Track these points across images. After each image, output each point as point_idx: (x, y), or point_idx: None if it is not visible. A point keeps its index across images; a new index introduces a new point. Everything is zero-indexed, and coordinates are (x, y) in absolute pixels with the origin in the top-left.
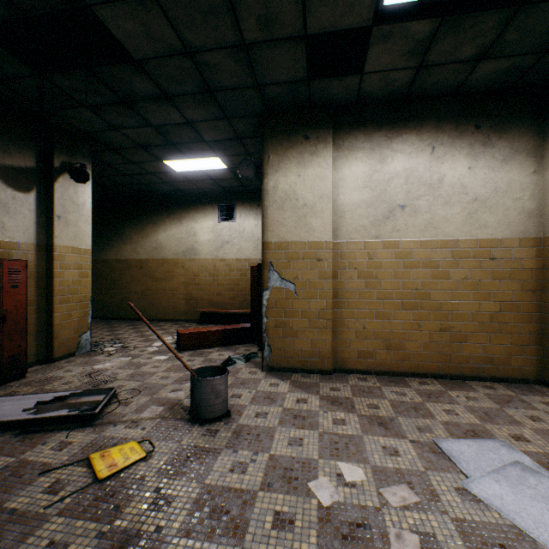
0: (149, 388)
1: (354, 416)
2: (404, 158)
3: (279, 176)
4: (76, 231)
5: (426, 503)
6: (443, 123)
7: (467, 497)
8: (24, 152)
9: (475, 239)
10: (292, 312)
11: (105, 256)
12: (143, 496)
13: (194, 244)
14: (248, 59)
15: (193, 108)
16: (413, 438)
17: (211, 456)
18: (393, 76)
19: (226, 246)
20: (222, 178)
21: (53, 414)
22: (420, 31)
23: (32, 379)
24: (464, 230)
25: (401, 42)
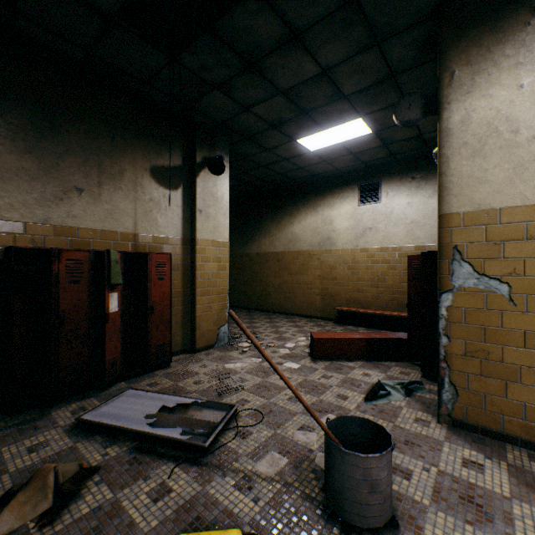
0: (273, 413)
1: None
2: None
3: (472, 99)
4: (215, 224)
5: None
6: None
7: None
8: (172, 152)
9: None
10: (503, 334)
11: (248, 250)
12: None
13: (330, 233)
14: None
15: (329, 43)
16: None
17: None
18: None
19: (368, 233)
20: (364, 150)
21: (166, 433)
22: None
23: (173, 370)
24: None
25: None
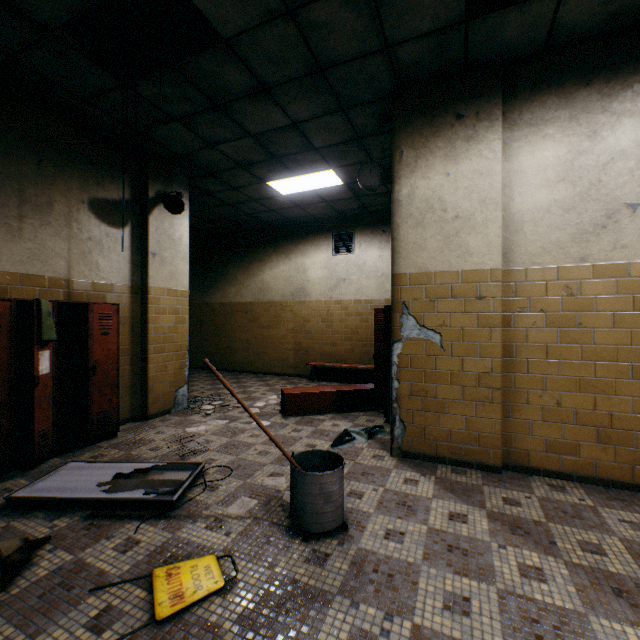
0: (243, 466)
1: (559, 564)
2: (636, 124)
3: (416, 178)
4: (172, 270)
5: None
6: None
7: None
8: (118, 183)
9: None
10: (437, 375)
11: (210, 300)
12: None
13: (304, 283)
14: (372, 3)
15: (298, 101)
16: None
17: (316, 607)
18: None
19: (342, 285)
20: (337, 199)
21: (126, 495)
22: None
23: (122, 440)
24: None
25: None
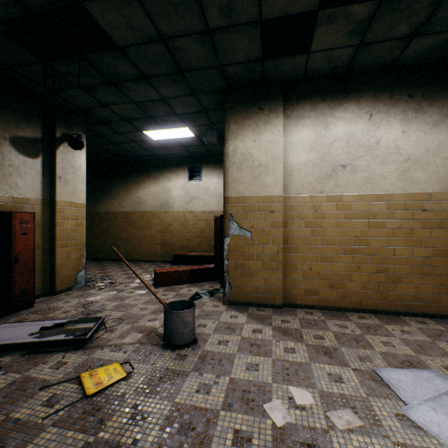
0: (131, 317)
1: (302, 345)
2: (345, 124)
3: (237, 141)
4: (74, 189)
5: (369, 427)
6: (380, 94)
7: (406, 423)
8: (32, 125)
9: (408, 193)
10: (249, 256)
11: (98, 209)
12: (123, 411)
13: (168, 199)
14: (212, 43)
15: (166, 86)
16: (355, 367)
17: (180, 378)
18: (336, 54)
19: (194, 201)
20: (191, 145)
21: (53, 338)
22: (361, 12)
23: (38, 308)
24: (398, 185)
25: (344, 23)
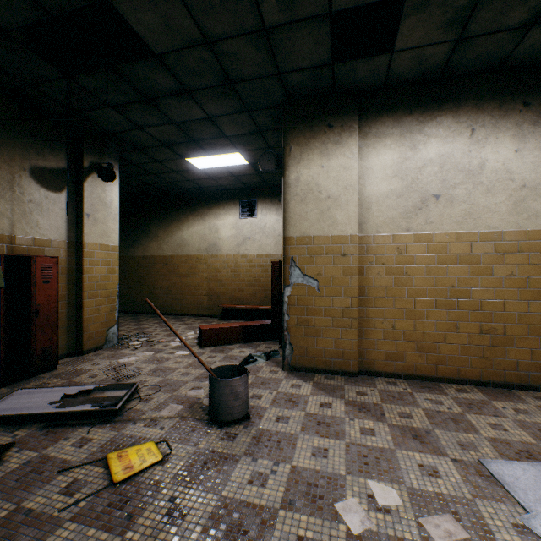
0: (170, 384)
1: (384, 426)
2: (438, 143)
3: (301, 168)
4: (104, 228)
5: (478, 540)
6: (485, 103)
7: (529, 538)
8: (56, 153)
9: (523, 231)
10: (315, 310)
11: (133, 253)
12: (157, 505)
13: (216, 240)
14: (268, 45)
15: (213, 102)
16: (455, 457)
17: (229, 464)
18: (427, 53)
19: (248, 242)
20: (243, 174)
21: (76, 409)
22: None
23: (62, 371)
24: (510, 220)
25: (438, 11)
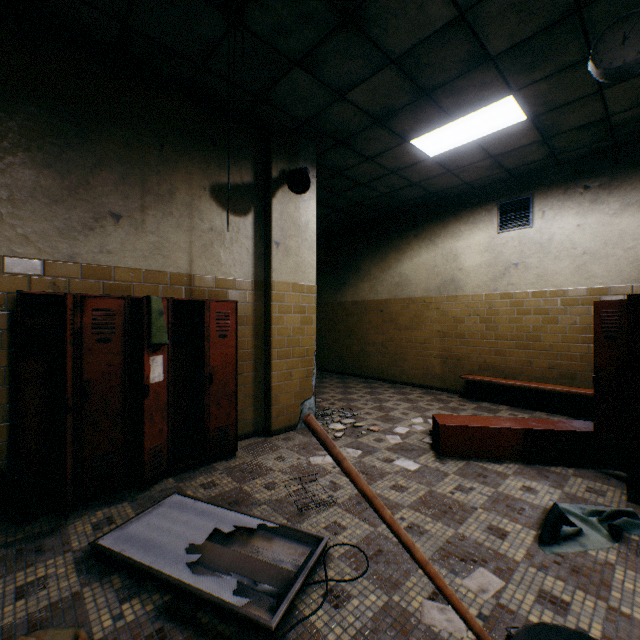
0: (384, 555)
1: None
2: None
3: None
4: (297, 261)
5: None
6: None
7: None
8: (240, 165)
9: None
10: None
11: (341, 298)
12: None
13: (454, 273)
14: None
15: None
16: None
17: None
18: None
19: (513, 272)
20: (510, 149)
21: (211, 588)
22: None
23: (239, 462)
24: None
25: None
